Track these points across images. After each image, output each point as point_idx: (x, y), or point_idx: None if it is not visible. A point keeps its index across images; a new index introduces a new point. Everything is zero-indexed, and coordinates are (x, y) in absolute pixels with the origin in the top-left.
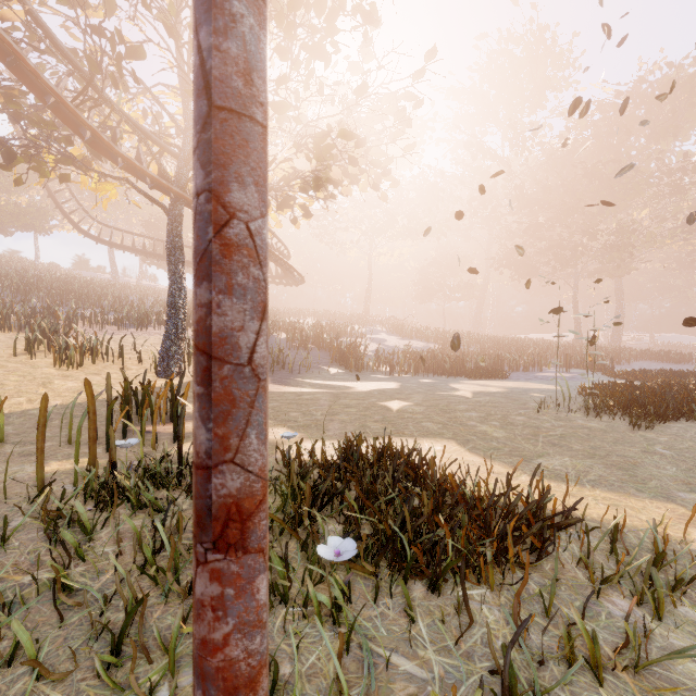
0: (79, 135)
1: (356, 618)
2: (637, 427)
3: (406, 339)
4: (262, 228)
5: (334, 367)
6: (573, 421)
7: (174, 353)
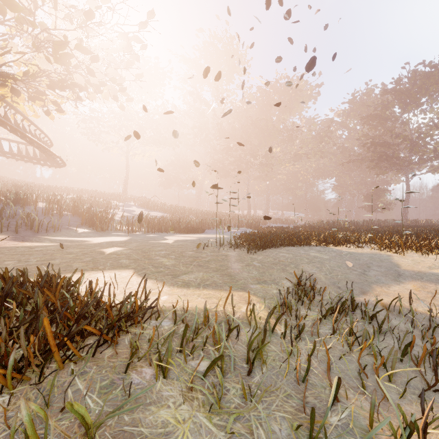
0: None
1: None
2: (250, 253)
3: (150, 211)
4: None
5: (83, 228)
6: (220, 252)
7: None
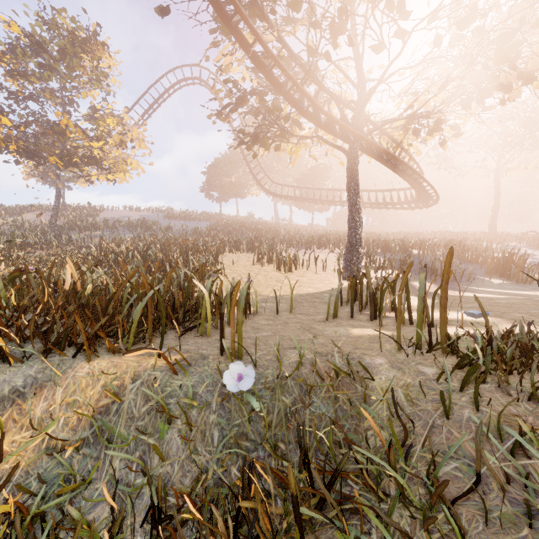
0: (297, 109)
1: None
2: None
3: None
4: None
5: (492, 277)
6: None
7: (355, 262)
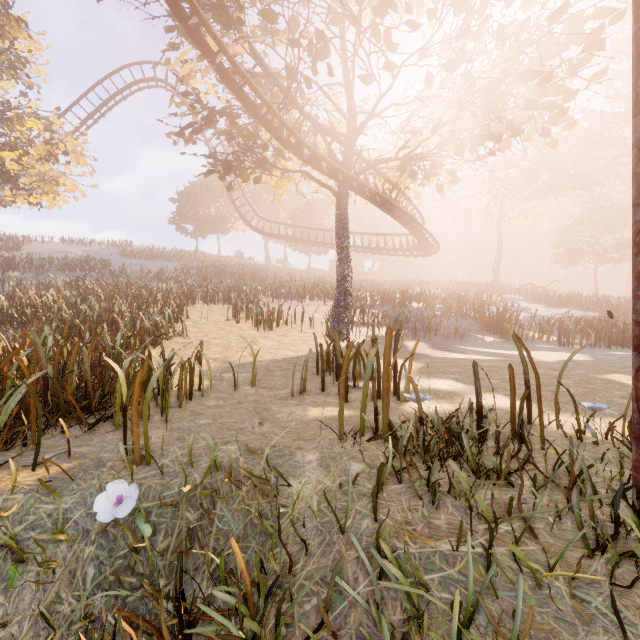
0: (276, 138)
1: None
2: None
3: (554, 307)
4: None
5: (486, 335)
6: None
7: (343, 319)
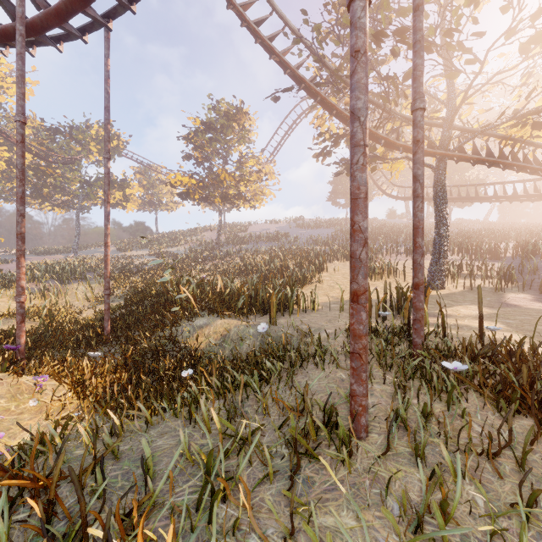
0: (379, 143)
1: (451, 393)
2: None
3: None
4: (363, 224)
5: None
6: None
7: (438, 272)
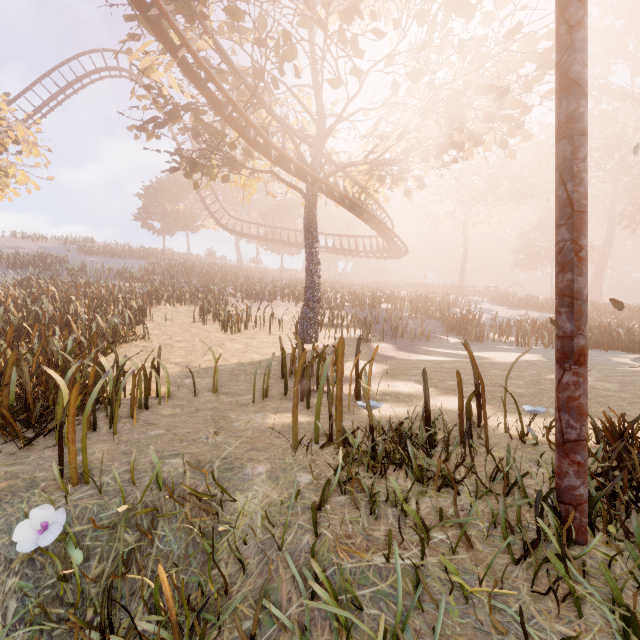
0: (243, 137)
1: None
2: None
3: (514, 309)
4: None
5: (450, 336)
6: None
7: (312, 321)
